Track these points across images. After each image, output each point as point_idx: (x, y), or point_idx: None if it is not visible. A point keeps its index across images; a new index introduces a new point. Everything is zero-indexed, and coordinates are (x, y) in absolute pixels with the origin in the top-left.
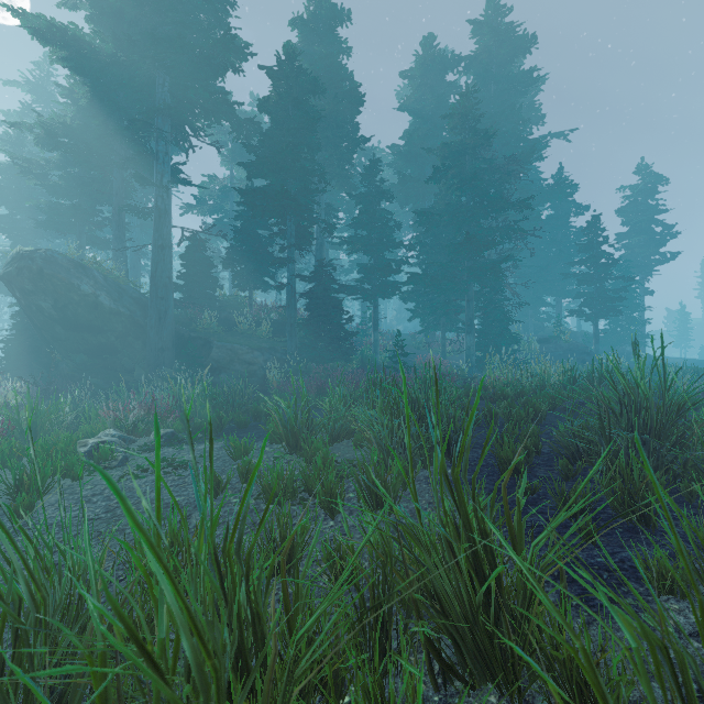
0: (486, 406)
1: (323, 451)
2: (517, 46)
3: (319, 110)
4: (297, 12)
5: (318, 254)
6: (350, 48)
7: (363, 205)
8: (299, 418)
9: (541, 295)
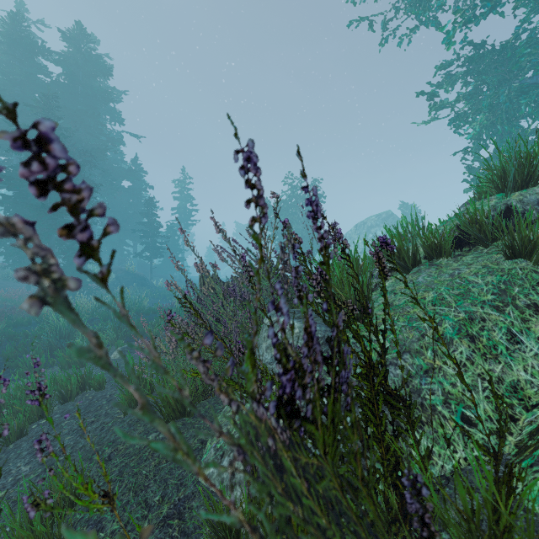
0: (23, 331)
1: None
2: (99, 69)
3: None
4: None
5: None
6: None
7: None
8: None
9: (125, 238)
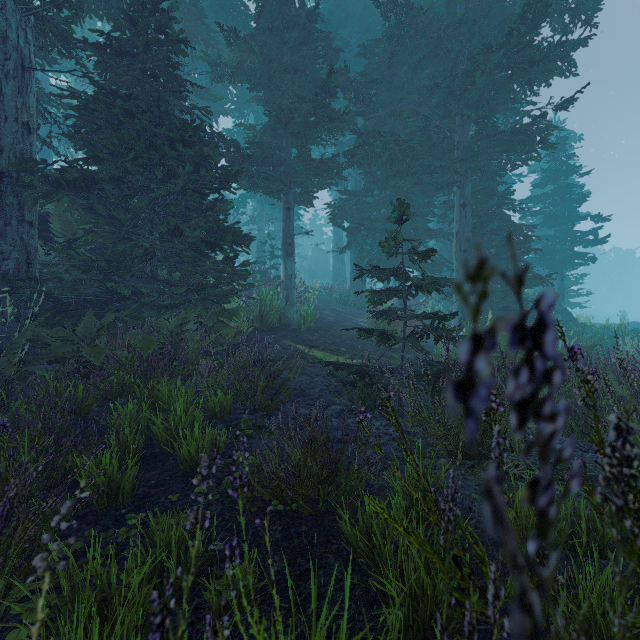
0: None
1: None
2: None
3: None
4: None
5: None
6: None
7: None
8: None
9: None
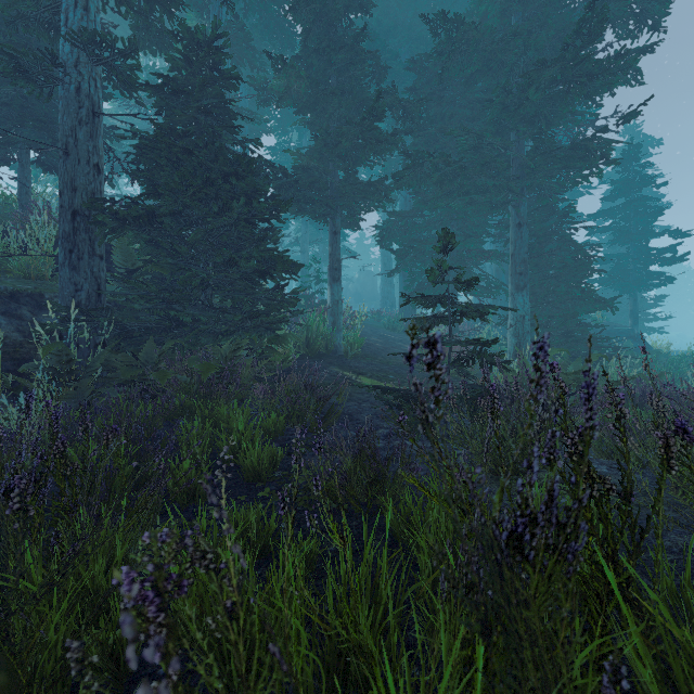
0: None
1: None
2: None
3: None
4: None
5: None
6: None
7: None
8: None
9: None
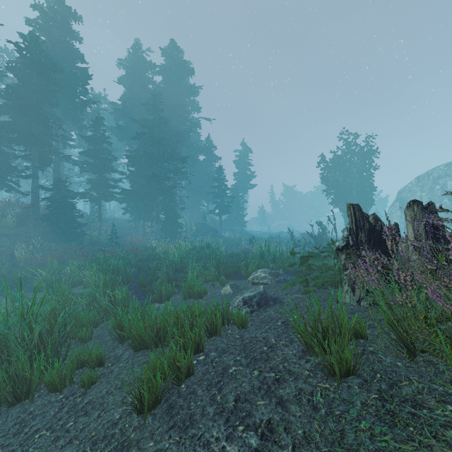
0: (147, 264)
1: (69, 290)
2: (185, 71)
3: (58, 84)
4: (38, 1)
5: (56, 168)
6: (81, 38)
7: (91, 143)
8: (54, 278)
9: (201, 200)
